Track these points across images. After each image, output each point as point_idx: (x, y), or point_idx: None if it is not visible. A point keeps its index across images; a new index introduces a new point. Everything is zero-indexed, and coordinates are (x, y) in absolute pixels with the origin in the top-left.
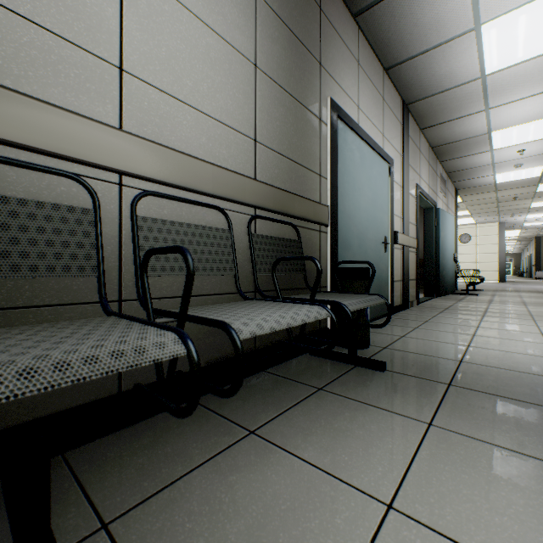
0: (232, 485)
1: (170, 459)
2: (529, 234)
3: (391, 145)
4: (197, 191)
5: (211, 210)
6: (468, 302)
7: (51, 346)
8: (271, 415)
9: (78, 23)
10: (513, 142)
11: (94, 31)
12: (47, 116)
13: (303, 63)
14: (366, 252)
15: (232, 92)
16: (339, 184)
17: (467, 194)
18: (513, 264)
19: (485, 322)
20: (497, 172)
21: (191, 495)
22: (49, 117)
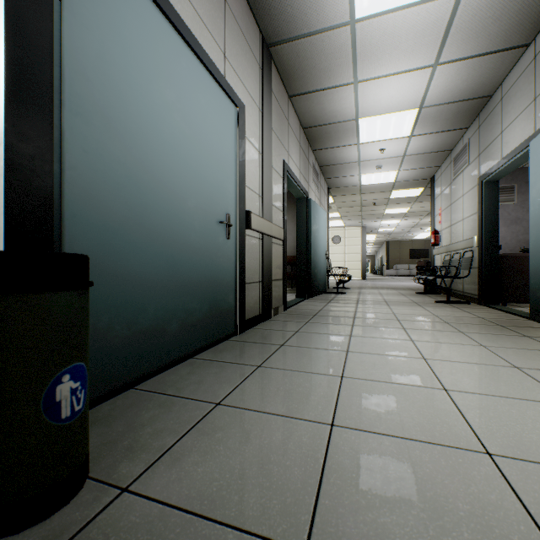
0: None
1: None
2: (381, 239)
3: (242, 83)
4: None
5: None
6: (338, 303)
7: None
8: None
9: None
10: (377, 137)
11: None
12: None
13: None
14: (181, 233)
15: None
16: (71, 55)
17: (338, 195)
18: (370, 264)
19: (356, 339)
20: (362, 172)
21: None
22: None
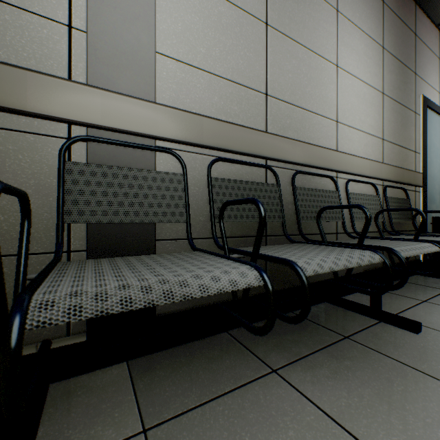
0: (439, 314)
1: (391, 304)
2: None
3: None
4: (363, 176)
5: (365, 185)
6: None
7: (397, 243)
8: (427, 297)
9: (326, 107)
10: None
11: (329, 108)
12: (323, 153)
13: (405, 78)
14: None
15: (373, 114)
16: (427, 155)
17: None
18: None
19: None
20: None
21: (420, 314)
22: (324, 153)
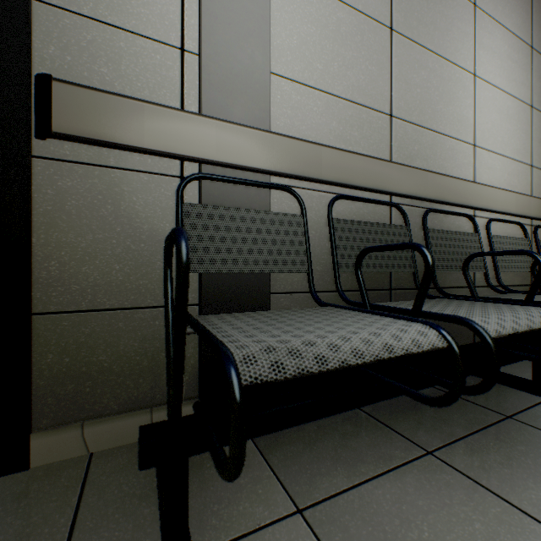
0: None
1: None
2: None
3: None
4: (508, 213)
5: (508, 225)
6: None
7: None
8: None
9: (460, 127)
10: None
11: (465, 129)
12: (459, 186)
13: None
14: None
15: (519, 134)
16: None
17: None
18: None
19: None
20: None
21: None
22: (460, 186)
